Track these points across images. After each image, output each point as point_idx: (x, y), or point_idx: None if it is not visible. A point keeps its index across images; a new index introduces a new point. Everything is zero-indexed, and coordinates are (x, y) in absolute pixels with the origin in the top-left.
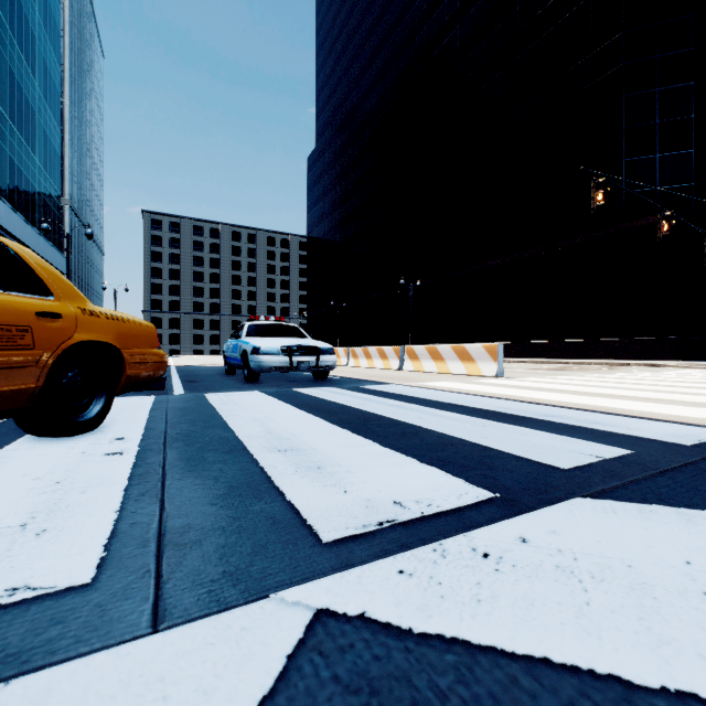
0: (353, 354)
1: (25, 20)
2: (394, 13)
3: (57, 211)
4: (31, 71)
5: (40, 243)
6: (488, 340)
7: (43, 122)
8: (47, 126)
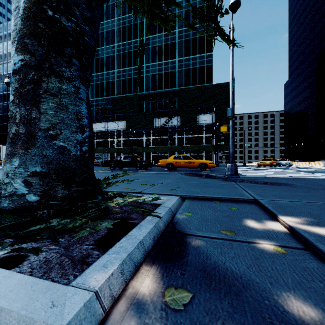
0: (298, 163)
1: None
2: None
3: None
4: None
5: None
6: None
7: None
8: None
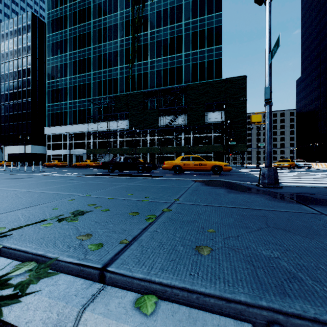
0: (317, 164)
1: None
2: None
3: None
4: None
5: None
6: None
7: None
8: None
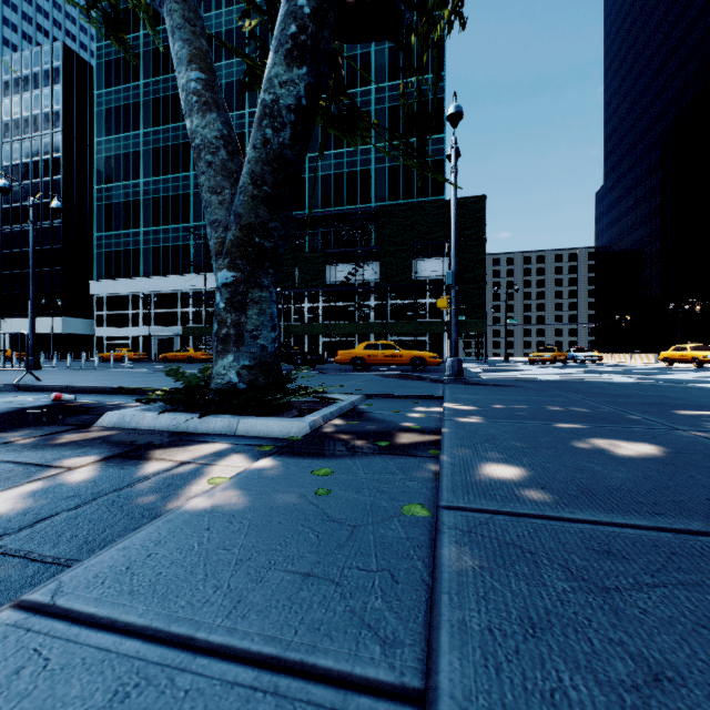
0: (613, 357)
1: None
2: (675, 88)
3: None
4: None
5: None
6: None
7: None
8: None
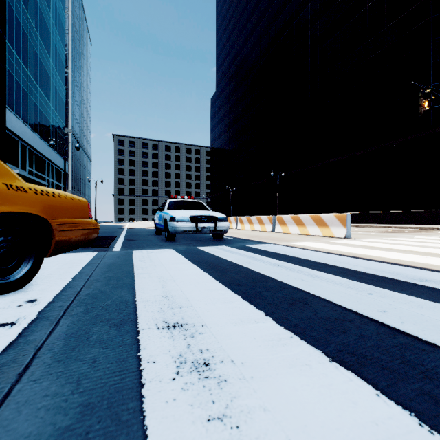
0: (240, 221)
1: (44, 22)
2: (266, 1)
3: (63, 135)
4: (47, 52)
5: (52, 154)
6: (330, 211)
7: (55, 83)
8: (57, 85)
